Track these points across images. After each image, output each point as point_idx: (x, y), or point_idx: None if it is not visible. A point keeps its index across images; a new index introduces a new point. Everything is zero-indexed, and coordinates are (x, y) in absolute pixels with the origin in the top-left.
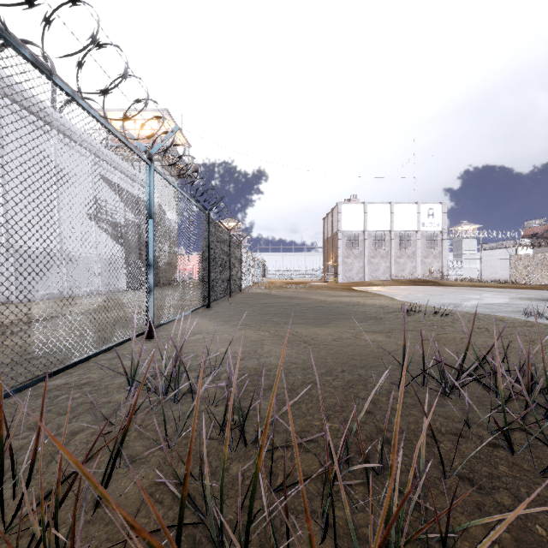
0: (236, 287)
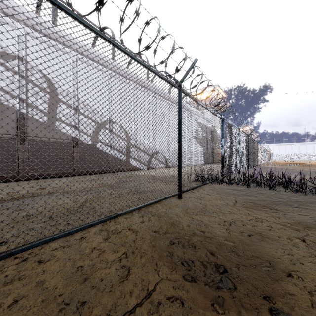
0: (256, 164)
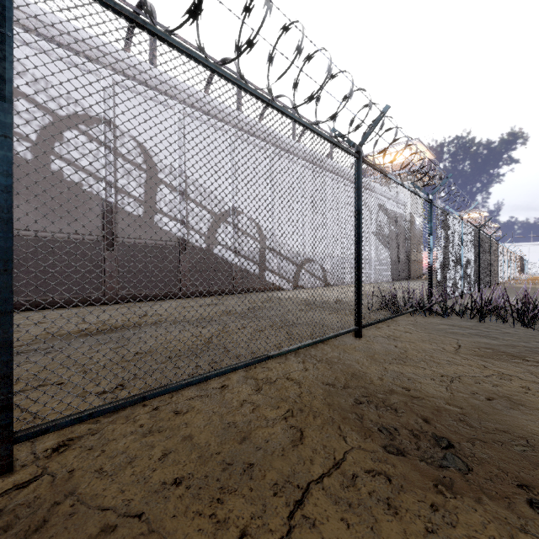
0: (494, 281)
